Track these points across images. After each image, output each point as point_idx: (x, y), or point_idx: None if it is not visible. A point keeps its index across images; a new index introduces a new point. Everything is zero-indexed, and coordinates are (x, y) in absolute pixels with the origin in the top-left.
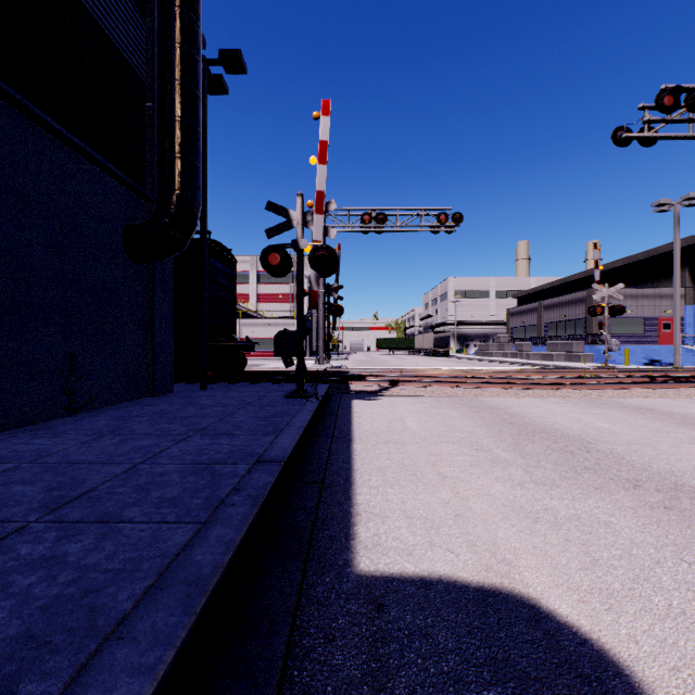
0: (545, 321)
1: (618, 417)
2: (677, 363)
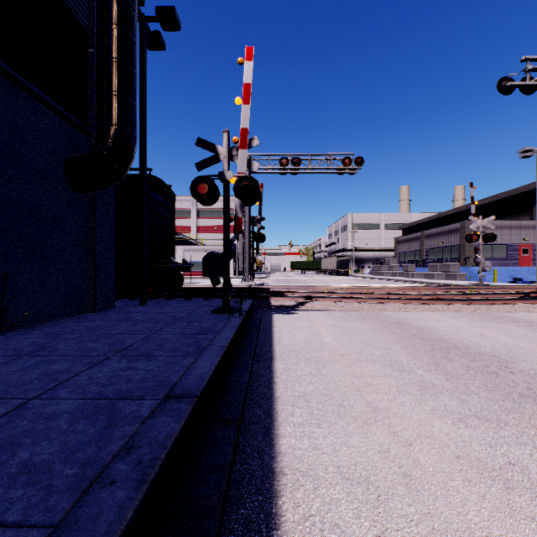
0: (426, 248)
1: (517, 332)
2: None
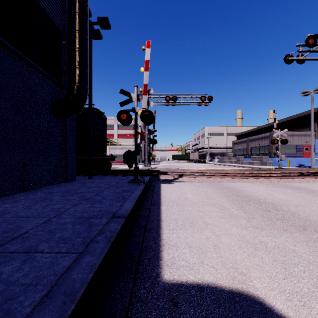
0: (250, 147)
1: (289, 192)
2: (312, 166)
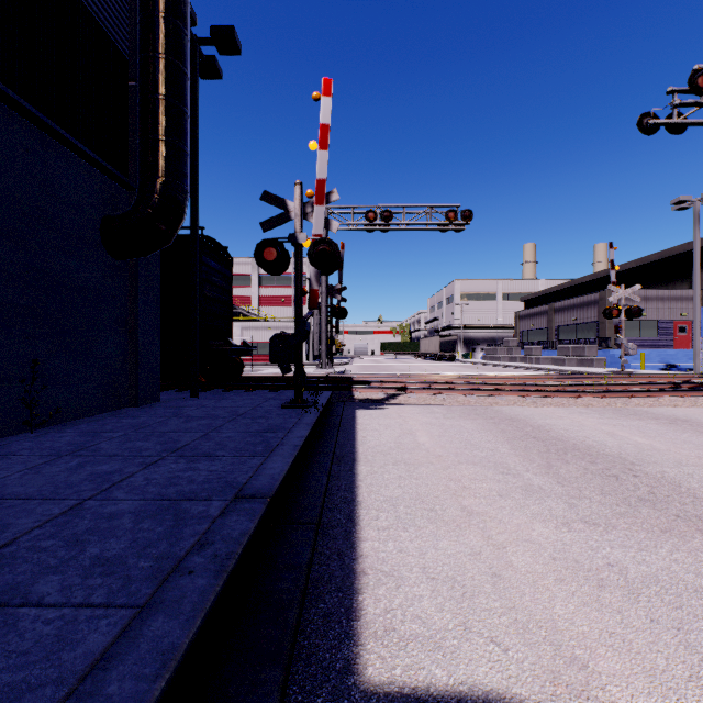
0: (555, 325)
1: (654, 430)
2: (697, 368)
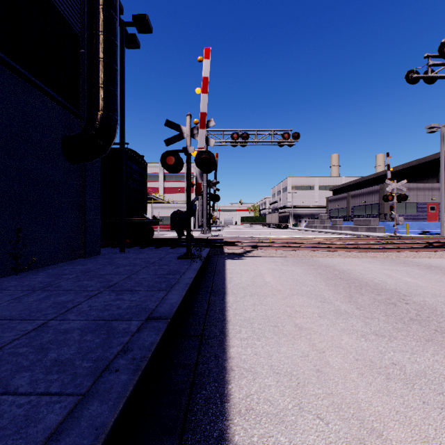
0: (352, 205)
1: (417, 273)
2: (442, 233)
